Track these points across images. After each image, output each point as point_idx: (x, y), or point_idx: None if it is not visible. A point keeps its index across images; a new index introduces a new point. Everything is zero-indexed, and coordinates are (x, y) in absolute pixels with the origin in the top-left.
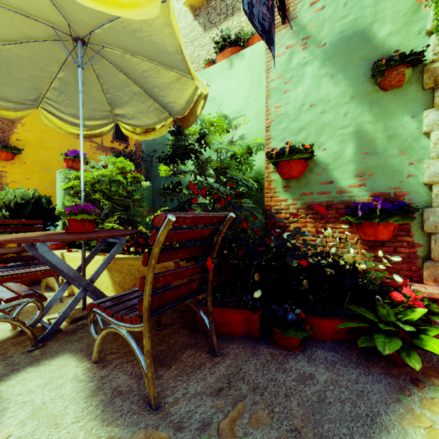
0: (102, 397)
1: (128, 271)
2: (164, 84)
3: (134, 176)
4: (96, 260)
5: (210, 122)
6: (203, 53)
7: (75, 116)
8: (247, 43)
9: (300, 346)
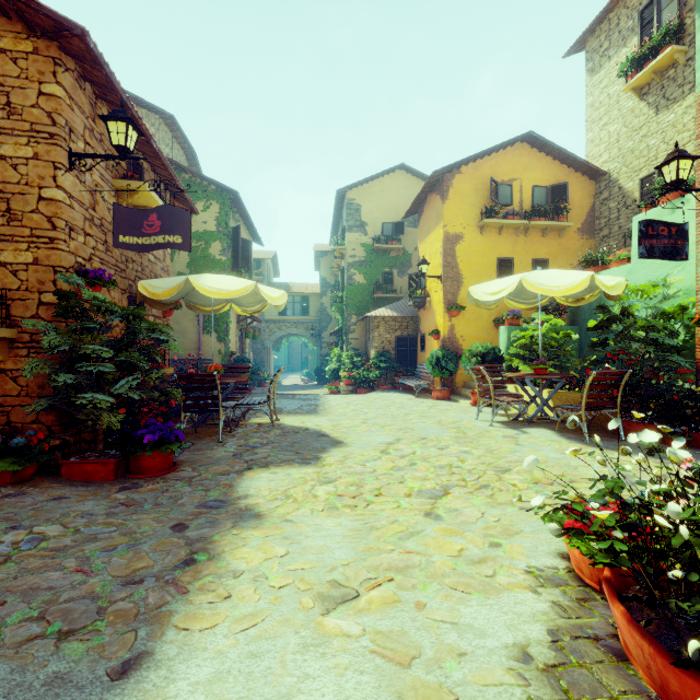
0: (564, 437)
1: (565, 400)
2: (592, 280)
3: (565, 332)
4: (542, 392)
5: (637, 289)
6: (654, 142)
7: (525, 299)
8: (693, 186)
9: (683, 447)
